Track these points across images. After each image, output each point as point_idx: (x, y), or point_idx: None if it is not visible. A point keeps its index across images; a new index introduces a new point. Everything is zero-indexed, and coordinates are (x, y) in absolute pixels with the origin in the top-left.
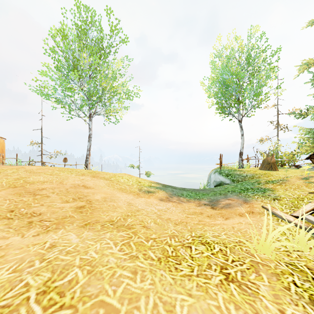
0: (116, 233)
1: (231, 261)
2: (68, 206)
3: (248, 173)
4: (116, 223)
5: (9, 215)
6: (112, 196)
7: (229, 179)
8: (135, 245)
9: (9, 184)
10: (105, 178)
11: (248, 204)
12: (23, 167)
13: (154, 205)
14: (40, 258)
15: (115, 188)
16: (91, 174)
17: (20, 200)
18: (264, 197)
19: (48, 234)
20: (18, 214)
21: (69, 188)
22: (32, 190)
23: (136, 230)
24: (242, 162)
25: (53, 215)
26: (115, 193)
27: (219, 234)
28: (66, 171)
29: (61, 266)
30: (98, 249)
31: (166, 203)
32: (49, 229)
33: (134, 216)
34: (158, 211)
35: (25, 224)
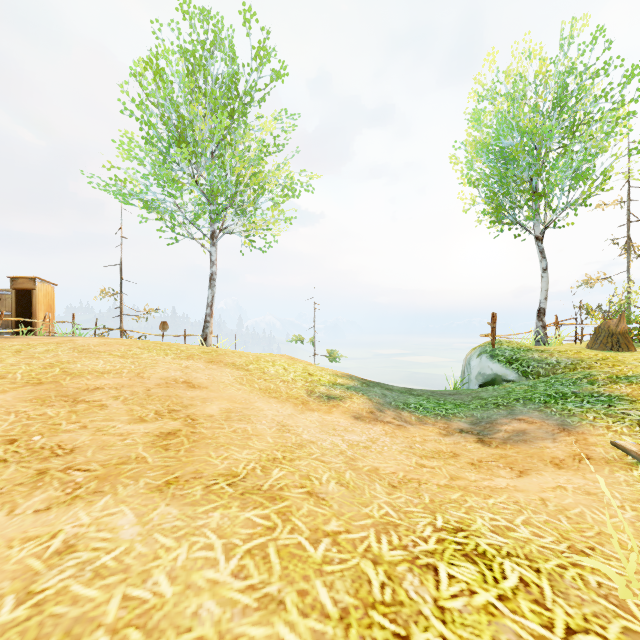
0: (237, 512)
1: (563, 632)
2: (142, 432)
3: (563, 357)
4: (241, 483)
5: (1, 451)
6: (246, 406)
7: (516, 371)
8: (279, 555)
9: (29, 376)
10: (236, 366)
11: (572, 434)
12: (73, 339)
13: (341, 432)
14: (22, 588)
15: (254, 387)
16: (208, 356)
17: (39, 414)
18: (611, 417)
19: (71, 509)
20: (24, 450)
21: (154, 388)
22: (72, 391)
23: (289, 505)
24: (543, 331)
25: (100, 453)
26: (252, 400)
27: (508, 522)
28: (157, 349)
29: (63, 622)
30: (179, 568)
31: (369, 426)
32: (78, 494)
33: (289, 460)
34: (348, 447)
35: (29, 478)
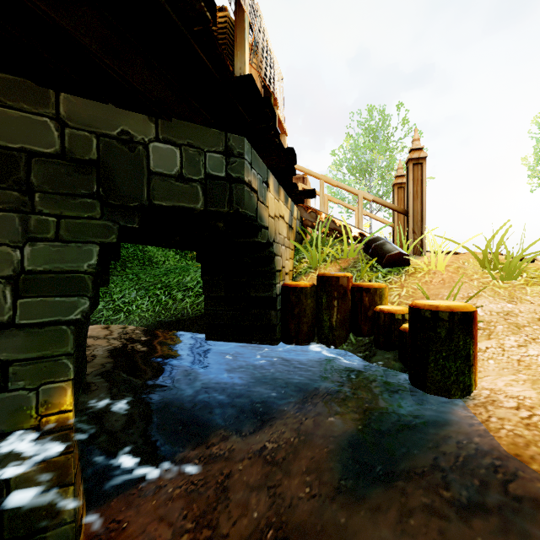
0: None
1: None
2: None
3: None
4: None
5: None
6: None
7: None
8: None
9: None
10: None
11: None
12: None
13: None
14: None
15: None
16: None
17: None
18: None
19: None
20: None
21: None
22: None
23: None
24: None
25: None
26: None
27: None
28: None
29: None
30: None
31: None
32: None
33: None
34: None
35: None
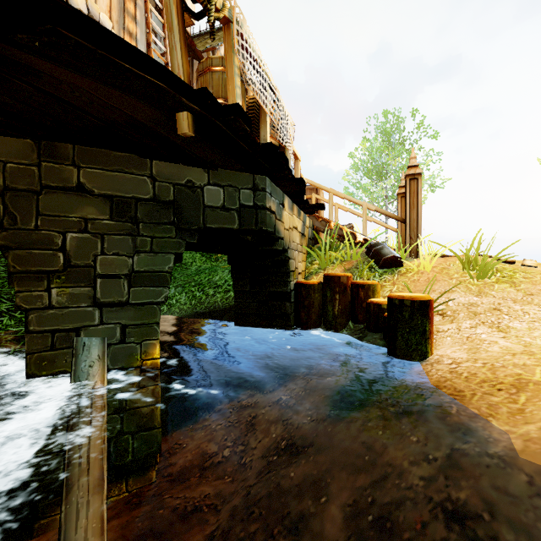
0: None
1: None
2: None
3: None
4: None
5: None
6: None
7: None
8: None
9: None
10: None
11: None
12: None
13: None
14: None
15: None
16: None
17: None
18: None
19: None
20: None
21: None
22: None
23: None
24: None
25: None
26: None
27: None
28: None
29: None
30: None
31: None
32: None
33: None
34: None
35: None
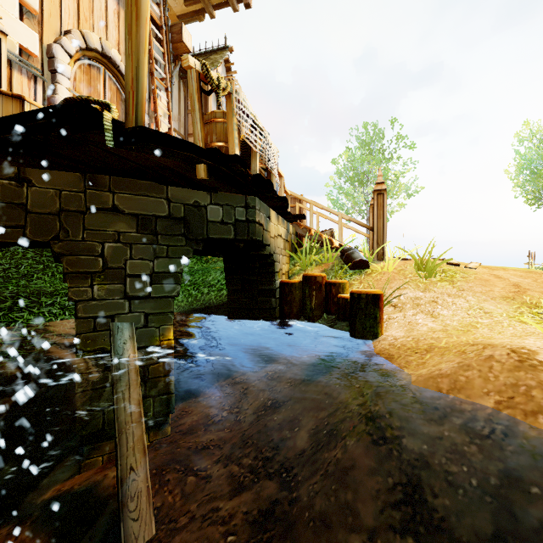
0: None
1: None
2: None
3: None
4: None
5: None
6: None
7: None
8: None
9: None
10: None
11: None
12: None
13: None
14: None
15: None
16: None
17: None
18: None
19: None
20: None
21: None
22: None
23: None
24: None
25: None
26: None
27: None
28: None
29: None
30: None
31: None
32: None
33: None
34: None
35: None
